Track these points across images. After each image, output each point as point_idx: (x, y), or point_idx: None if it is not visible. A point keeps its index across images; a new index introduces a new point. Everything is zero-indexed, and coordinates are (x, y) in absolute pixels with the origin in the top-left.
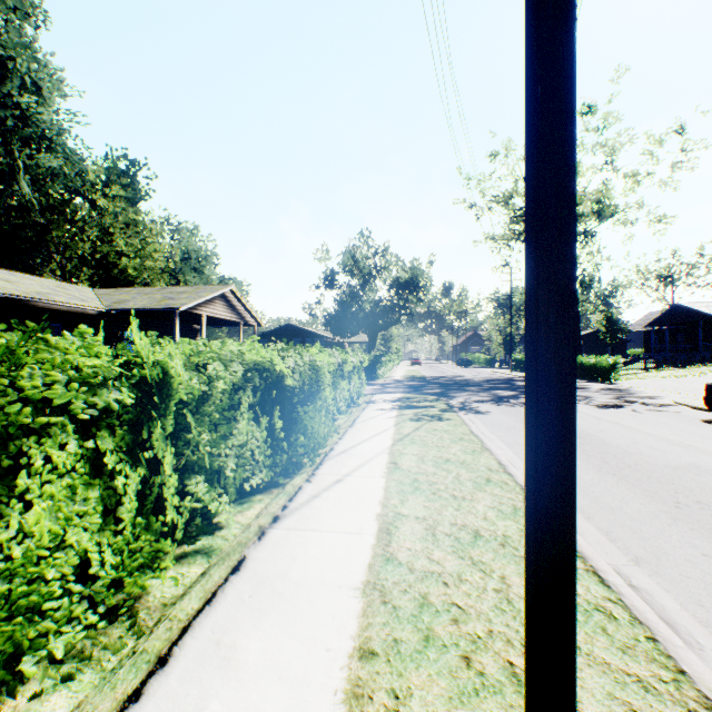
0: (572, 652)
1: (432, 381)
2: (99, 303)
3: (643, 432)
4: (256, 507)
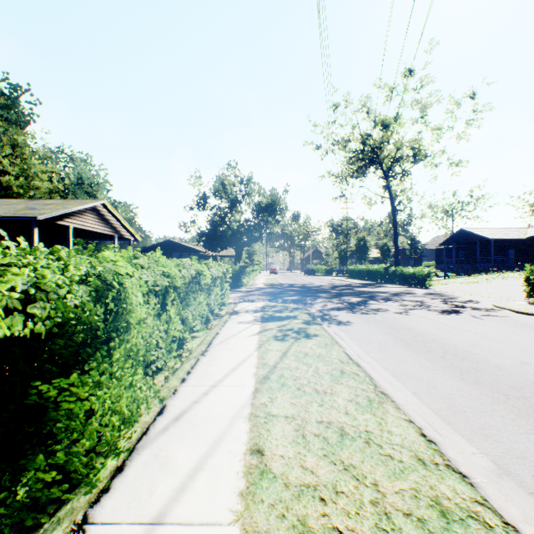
0: None
1: (288, 287)
2: None
3: (515, 345)
4: None
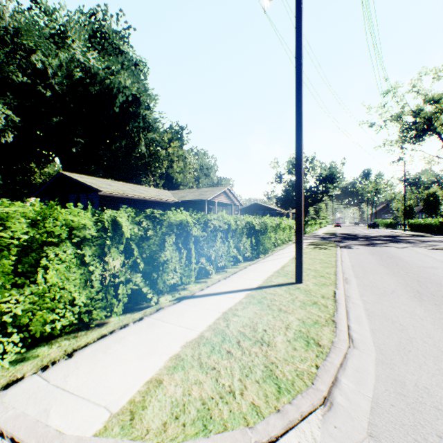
0: (300, 264)
1: (339, 235)
2: (174, 198)
3: (433, 258)
4: (247, 263)
